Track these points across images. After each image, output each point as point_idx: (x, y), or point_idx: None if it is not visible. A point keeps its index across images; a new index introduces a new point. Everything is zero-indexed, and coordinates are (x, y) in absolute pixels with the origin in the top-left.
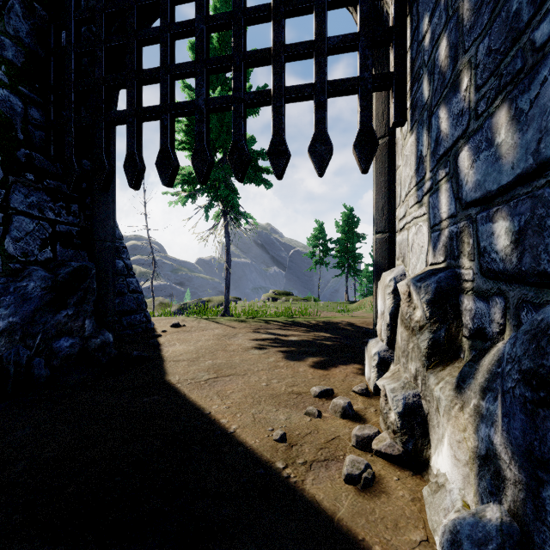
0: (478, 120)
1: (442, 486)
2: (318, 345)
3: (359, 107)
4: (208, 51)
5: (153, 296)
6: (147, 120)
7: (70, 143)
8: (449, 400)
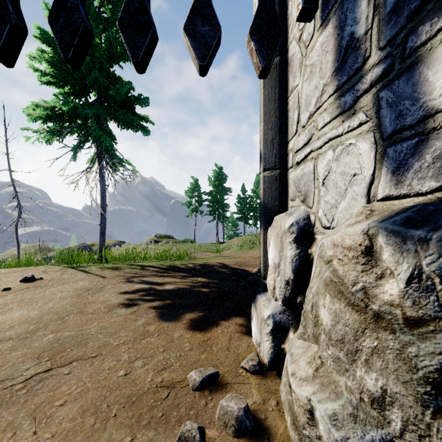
0: None
1: None
2: (196, 293)
3: None
4: None
5: (18, 244)
6: None
7: None
8: None
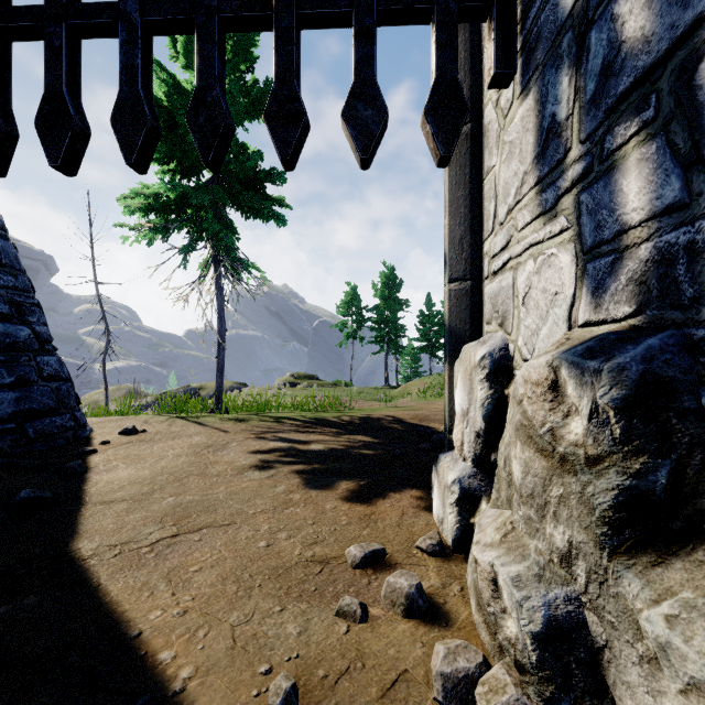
0: None
1: None
2: (354, 456)
3: (435, 43)
4: None
5: (106, 384)
6: (20, 37)
7: None
8: None
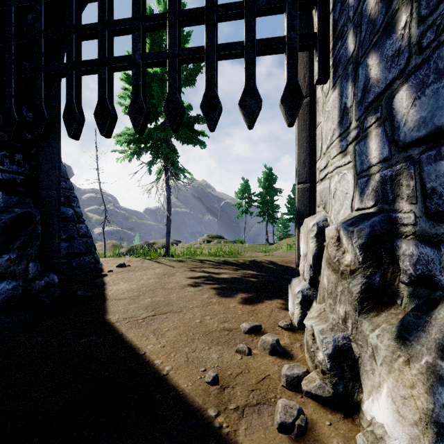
0: (422, 54)
1: (380, 439)
2: (246, 281)
3: (286, 64)
4: (144, 9)
5: (104, 240)
6: (86, 74)
7: (10, 93)
8: (390, 350)
